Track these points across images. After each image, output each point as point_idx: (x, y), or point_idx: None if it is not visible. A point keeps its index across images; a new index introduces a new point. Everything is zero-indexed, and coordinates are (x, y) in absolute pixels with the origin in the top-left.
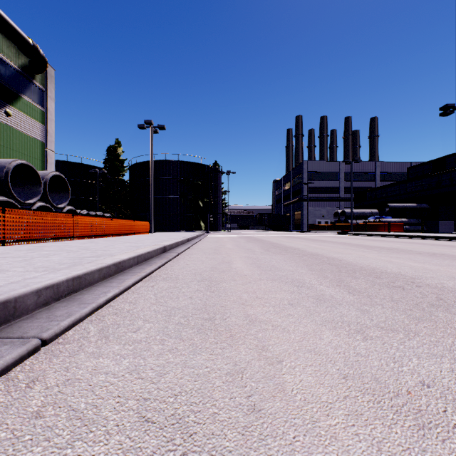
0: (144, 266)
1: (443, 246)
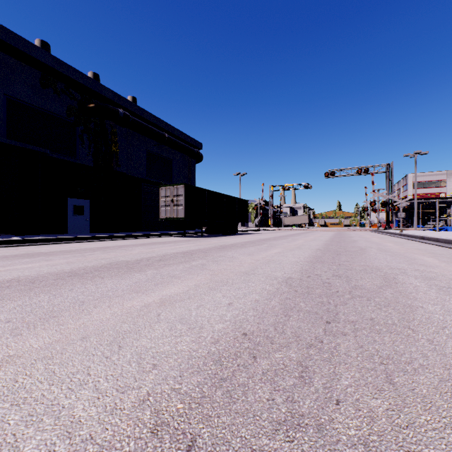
0: (439, 243)
1: (158, 244)
